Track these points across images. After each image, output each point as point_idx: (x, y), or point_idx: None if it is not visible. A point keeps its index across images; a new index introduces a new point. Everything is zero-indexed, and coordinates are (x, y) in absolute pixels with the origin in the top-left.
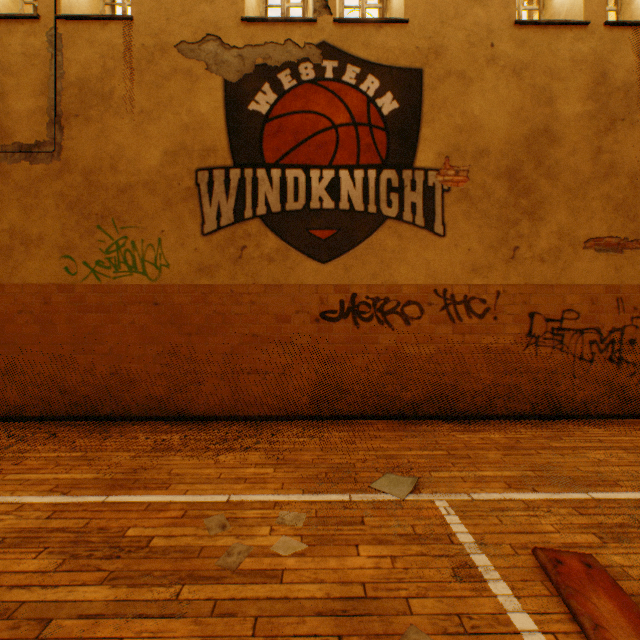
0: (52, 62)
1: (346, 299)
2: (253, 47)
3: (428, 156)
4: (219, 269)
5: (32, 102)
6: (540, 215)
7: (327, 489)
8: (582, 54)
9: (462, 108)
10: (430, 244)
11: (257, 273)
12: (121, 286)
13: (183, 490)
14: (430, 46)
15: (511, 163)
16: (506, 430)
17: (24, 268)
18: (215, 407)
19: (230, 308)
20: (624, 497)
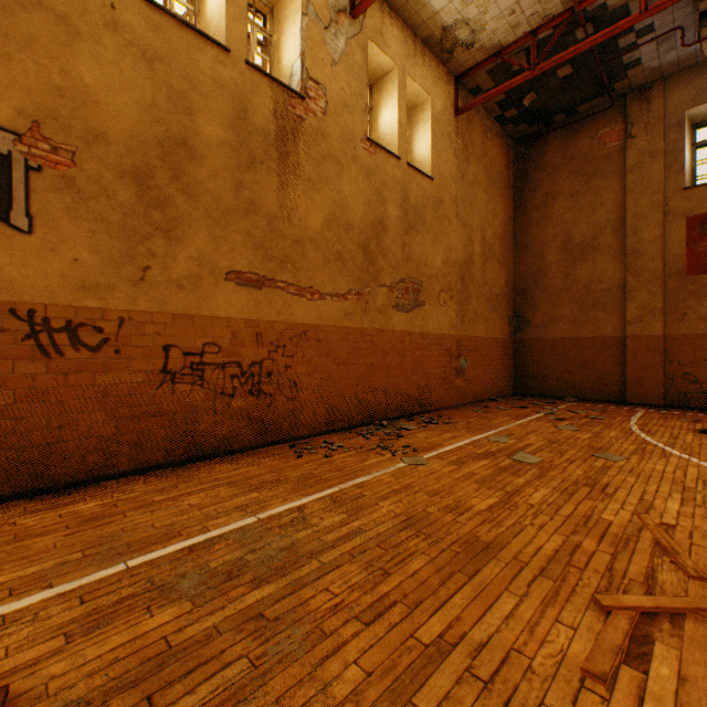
0: None
1: None
2: None
3: None
4: None
5: None
6: (179, 235)
7: None
8: (225, 79)
9: (65, 64)
10: (3, 240)
11: None
12: None
13: None
14: None
15: (142, 164)
16: (117, 492)
17: None
18: None
19: None
20: (169, 551)
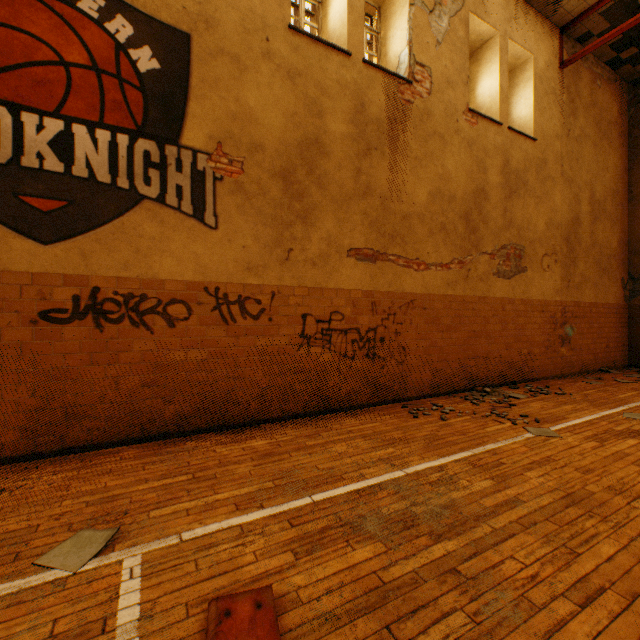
0: None
1: (84, 294)
2: None
3: (198, 136)
4: None
5: None
6: (312, 221)
7: None
8: (347, 80)
9: (237, 94)
10: (200, 236)
11: None
12: None
13: None
14: (200, 12)
15: (286, 165)
16: (275, 434)
17: None
18: None
19: None
20: (341, 492)
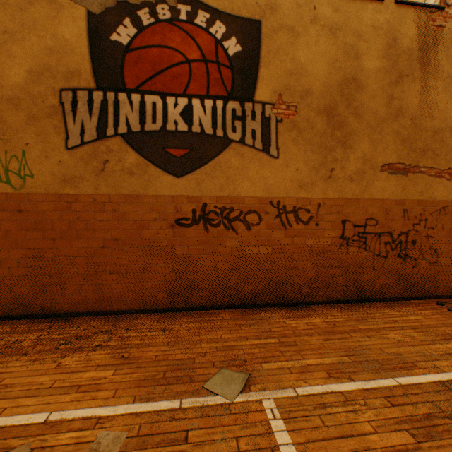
0: None
1: (198, 208)
2: None
3: (265, 92)
4: (83, 180)
5: None
6: (350, 144)
7: (160, 394)
8: (380, 23)
9: (292, 55)
10: (267, 164)
11: (118, 184)
12: None
13: (0, 409)
14: (267, 3)
15: (329, 102)
16: (325, 314)
17: None
18: (79, 304)
19: (93, 215)
20: (424, 381)
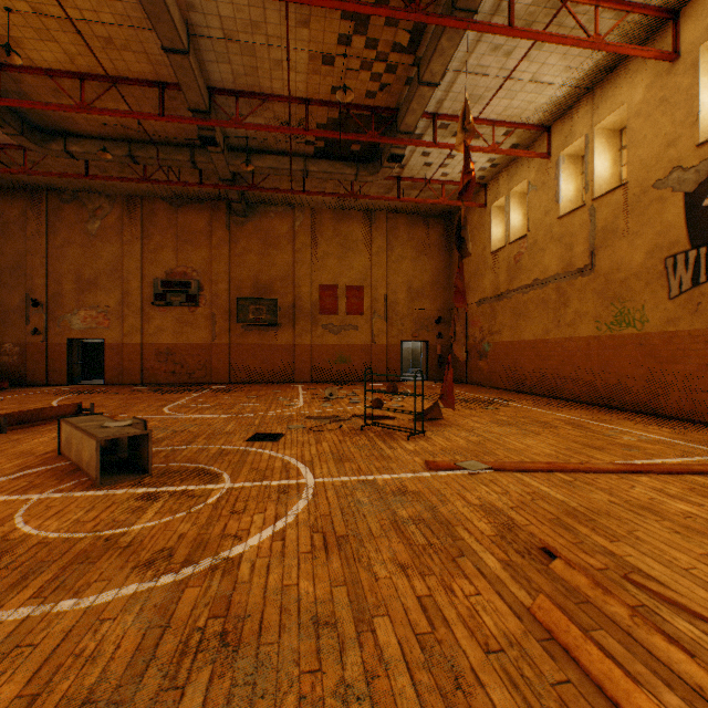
0: (589, 224)
1: None
2: (705, 161)
3: None
4: (679, 320)
5: (582, 247)
6: None
7: (680, 441)
8: None
9: None
10: None
11: (707, 320)
12: (621, 335)
13: (614, 426)
14: None
15: None
16: None
17: (579, 329)
18: (676, 411)
19: (687, 346)
20: None
